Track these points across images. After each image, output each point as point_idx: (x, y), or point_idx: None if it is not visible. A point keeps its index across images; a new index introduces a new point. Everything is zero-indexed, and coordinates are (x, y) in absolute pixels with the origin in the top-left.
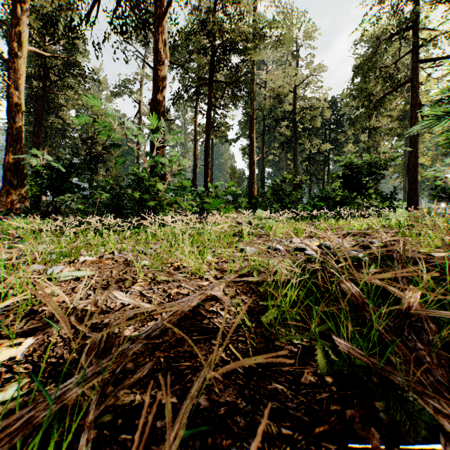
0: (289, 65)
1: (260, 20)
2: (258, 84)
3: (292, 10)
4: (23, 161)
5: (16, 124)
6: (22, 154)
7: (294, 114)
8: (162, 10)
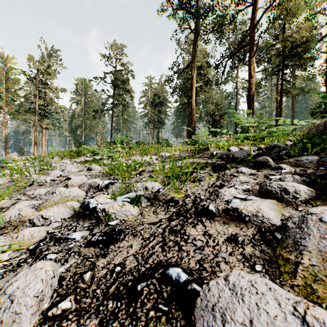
0: None
1: None
2: None
3: None
4: (194, 129)
5: (193, 115)
6: (194, 126)
7: None
8: (252, 54)
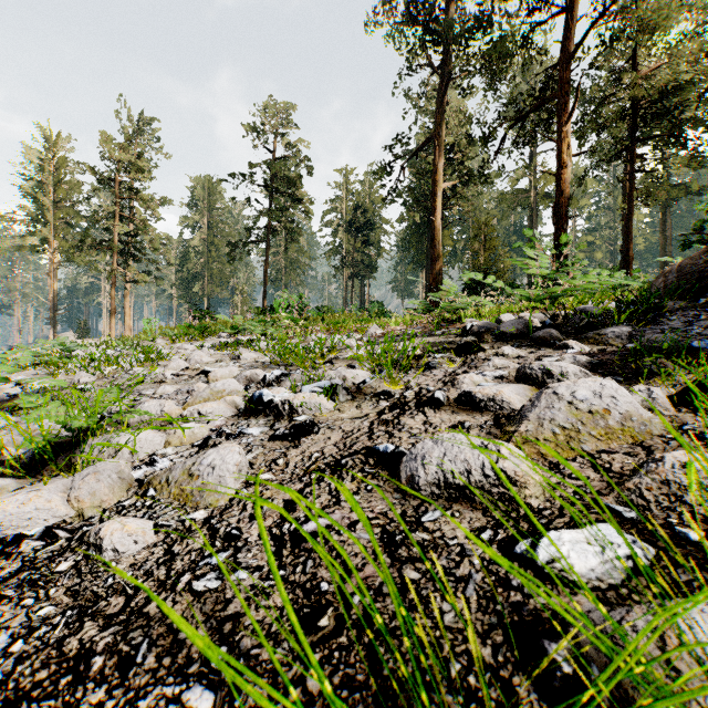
0: None
1: None
2: None
3: None
4: (440, 279)
5: (436, 250)
6: (440, 273)
7: None
8: (564, 116)
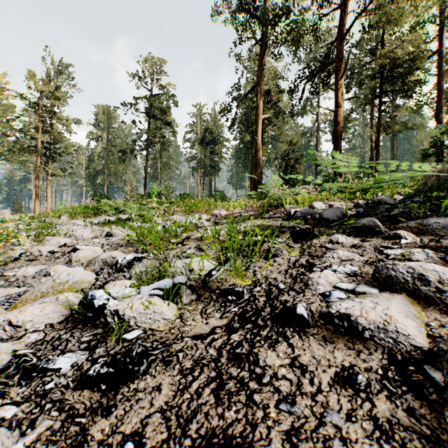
0: None
1: None
2: None
3: None
4: (261, 177)
5: (258, 158)
6: (260, 173)
7: None
8: (339, 74)
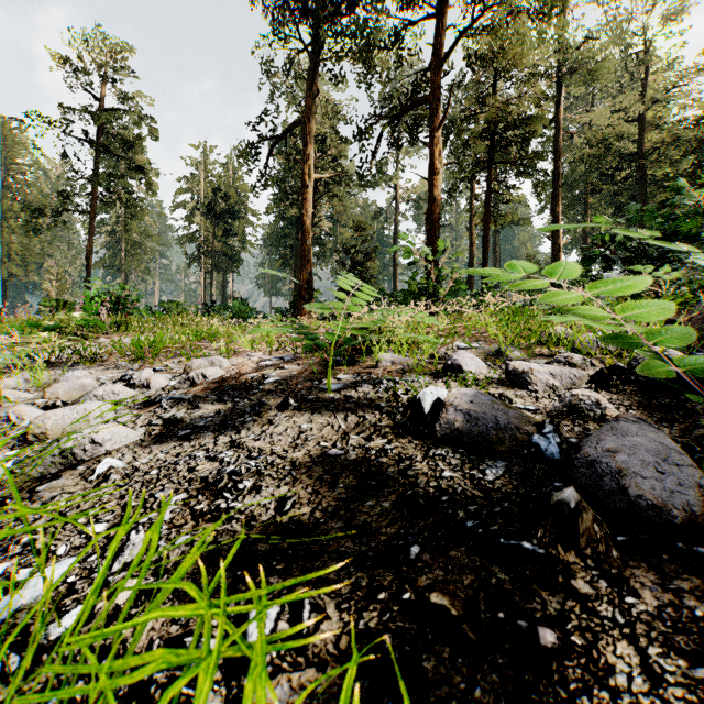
0: (631, 79)
1: (566, 48)
2: (566, 133)
3: (621, 16)
4: (312, 278)
5: (307, 247)
6: (311, 272)
7: (642, 158)
8: (437, 121)
